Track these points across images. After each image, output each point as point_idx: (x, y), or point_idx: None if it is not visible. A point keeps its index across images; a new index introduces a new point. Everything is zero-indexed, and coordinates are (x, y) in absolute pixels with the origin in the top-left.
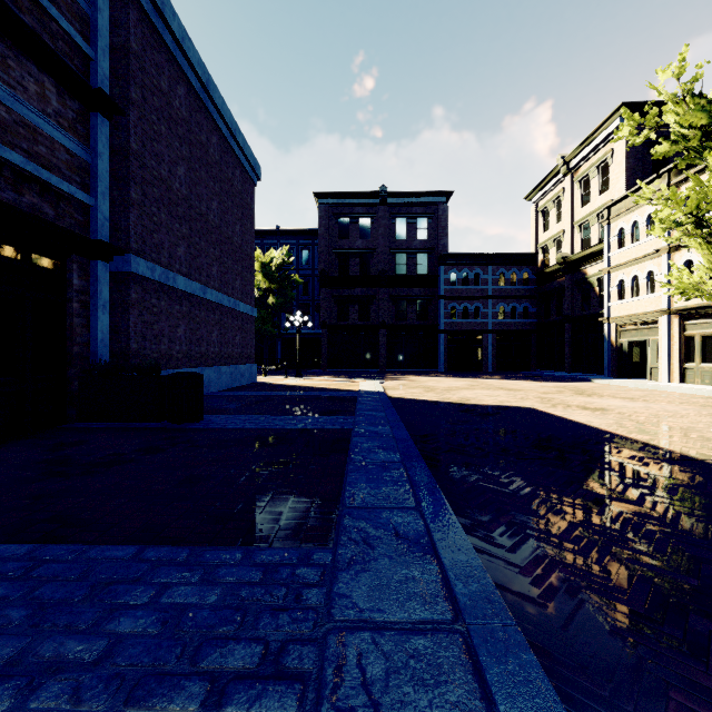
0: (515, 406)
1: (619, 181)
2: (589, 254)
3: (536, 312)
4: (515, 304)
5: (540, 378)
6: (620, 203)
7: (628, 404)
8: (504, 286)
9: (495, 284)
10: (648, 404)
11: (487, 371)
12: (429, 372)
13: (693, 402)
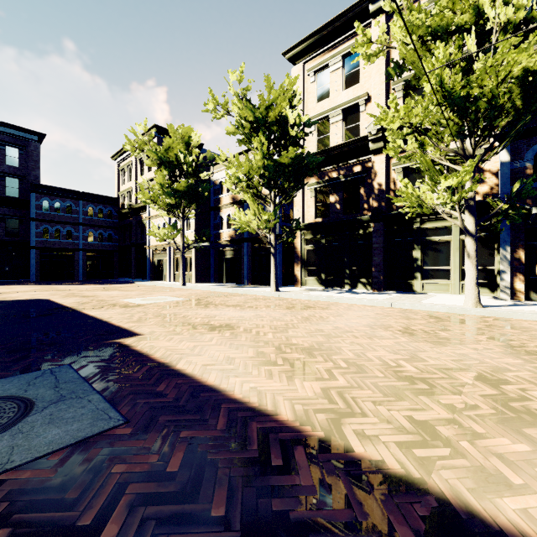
0: (36, 299)
1: (155, 168)
2: (143, 206)
3: (119, 238)
4: (102, 231)
5: (107, 283)
6: (154, 180)
7: (116, 293)
8: (93, 217)
9: (86, 215)
10: (127, 292)
11: (79, 279)
12: (20, 281)
13: (154, 290)
